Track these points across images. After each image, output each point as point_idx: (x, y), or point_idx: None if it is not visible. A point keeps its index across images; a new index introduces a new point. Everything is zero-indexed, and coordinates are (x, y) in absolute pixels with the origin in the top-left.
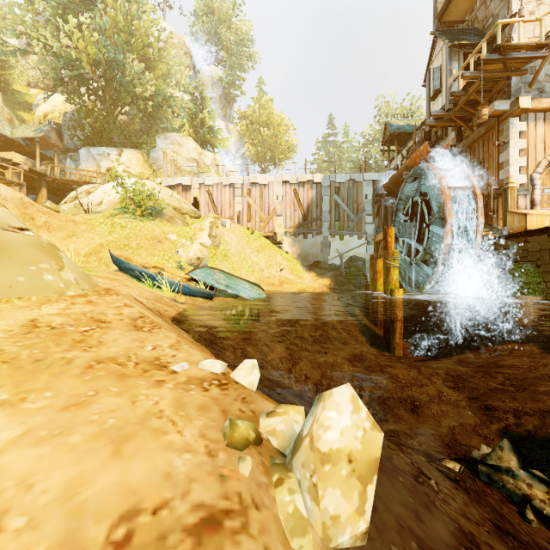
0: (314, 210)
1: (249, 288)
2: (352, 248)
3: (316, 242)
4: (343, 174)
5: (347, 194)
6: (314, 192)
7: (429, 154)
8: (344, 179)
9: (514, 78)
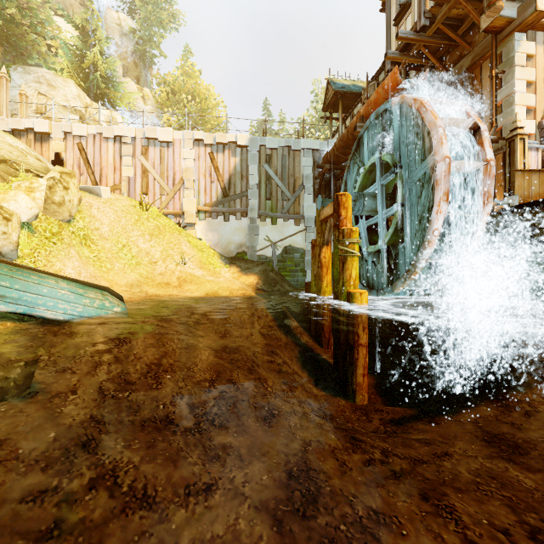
0: (237, 182)
1: (69, 296)
2: (288, 236)
3: (241, 227)
4: (276, 138)
5: (281, 165)
6: (237, 159)
7: (398, 87)
8: (277, 144)
9: None
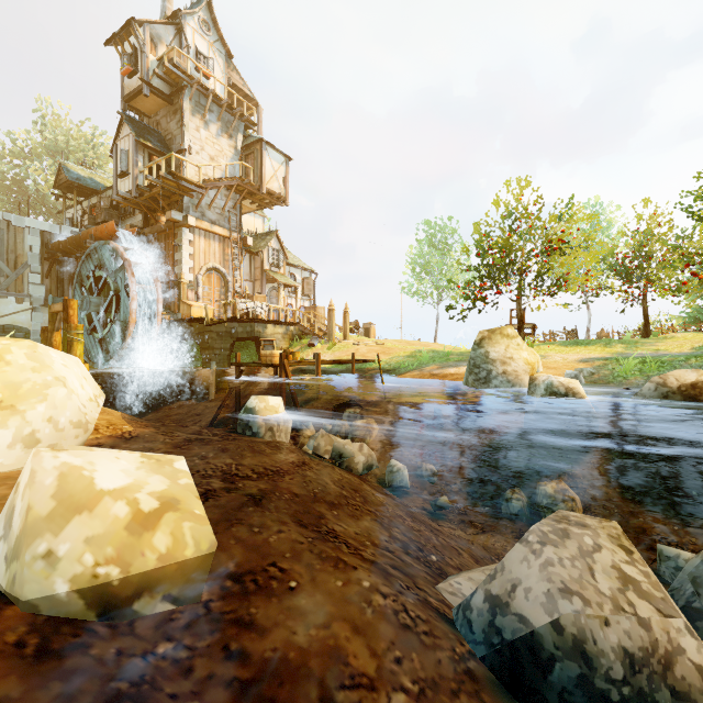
0: None
1: None
2: (7, 314)
3: None
4: None
5: None
6: None
7: (116, 233)
8: None
9: (186, 197)
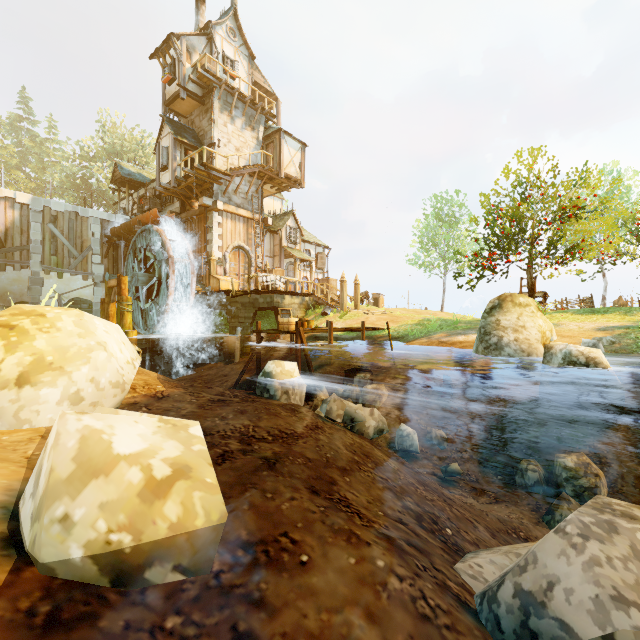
0: (17, 236)
1: None
2: (75, 289)
3: (21, 278)
4: (62, 203)
5: (68, 227)
6: (17, 214)
7: (159, 218)
8: (64, 208)
9: (215, 185)
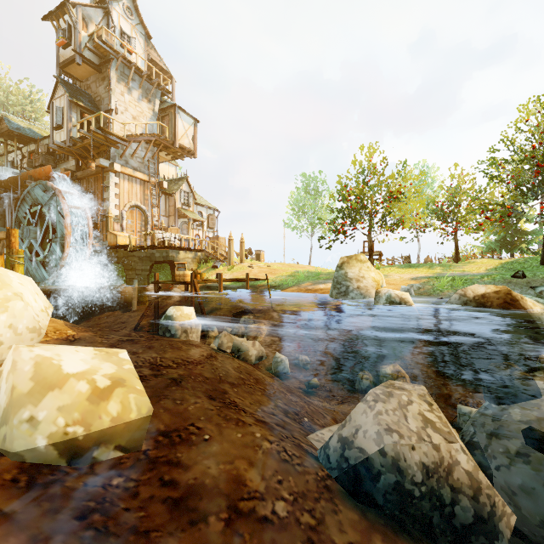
0: None
1: None
2: None
3: None
4: None
5: None
6: None
7: (53, 175)
8: None
9: (112, 148)
